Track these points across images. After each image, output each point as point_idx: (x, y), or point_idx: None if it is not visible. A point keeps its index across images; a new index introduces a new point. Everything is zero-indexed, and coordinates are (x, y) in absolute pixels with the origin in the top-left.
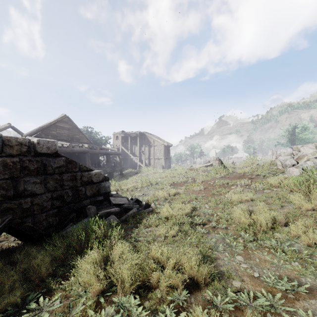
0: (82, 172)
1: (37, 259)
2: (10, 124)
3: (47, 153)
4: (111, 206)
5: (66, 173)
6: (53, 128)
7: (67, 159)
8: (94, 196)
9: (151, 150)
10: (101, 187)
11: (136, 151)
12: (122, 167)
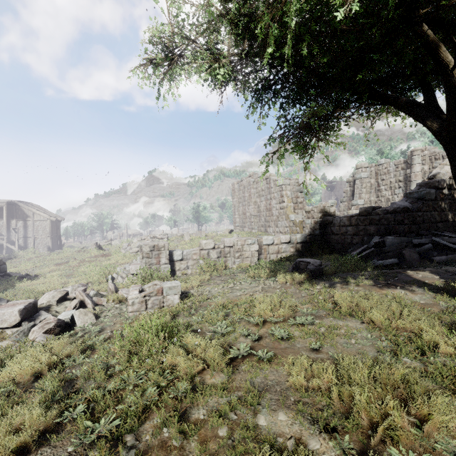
0: None
1: None
2: None
3: None
4: (12, 277)
5: None
6: None
7: None
8: None
9: (30, 227)
10: (2, 268)
11: (1, 228)
12: None
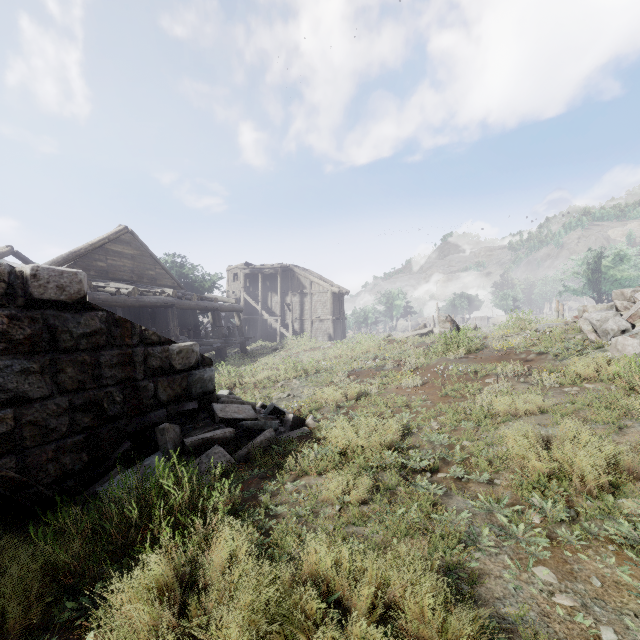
0: (148, 346)
1: (4, 577)
2: (11, 247)
3: (59, 300)
4: (216, 425)
5: (108, 349)
6: (99, 255)
7: (111, 315)
8: (178, 402)
9: (306, 303)
10: (194, 381)
11: (276, 305)
12: (244, 337)
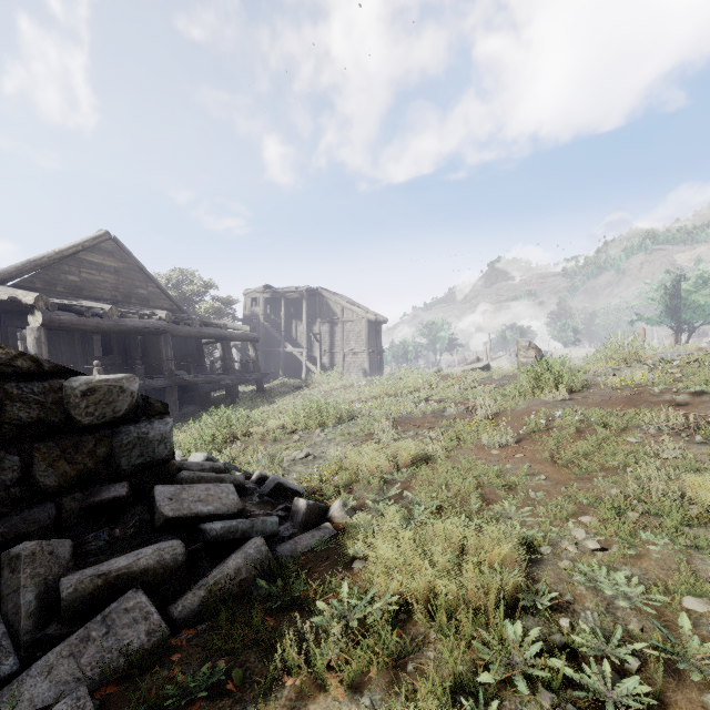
0: (4, 379)
1: None
2: None
3: None
4: (155, 531)
5: None
6: (69, 266)
7: None
8: (86, 486)
9: (337, 333)
10: (125, 444)
11: (301, 335)
12: (261, 373)
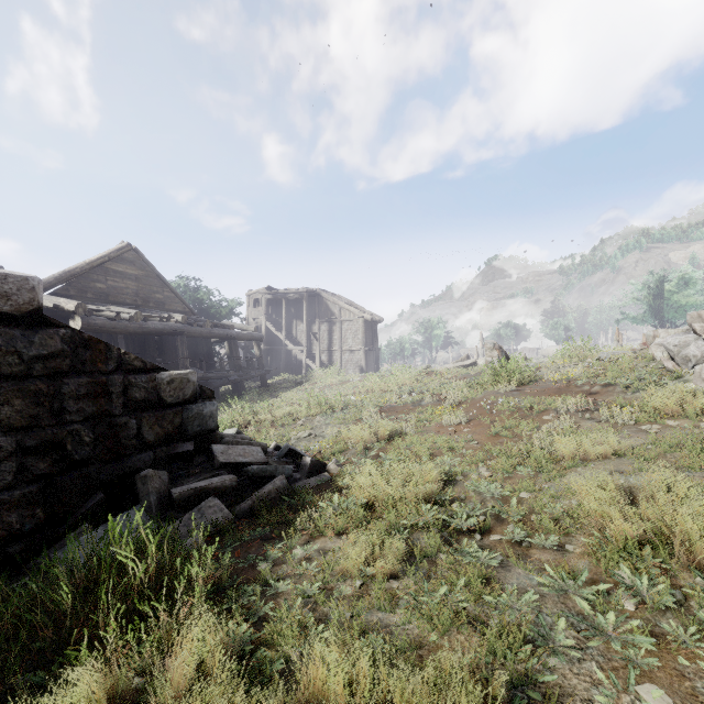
0: (129, 373)
1: None
2: (1, 267)
3: (2, 312)
4: (215, 471)
5: (74, 376)
6: (98, 275)
7: (77, 334)
8: (169, 443)
9: (335, 332)
10: (190, 417)
11: (301, 334)
12: (265, 370)
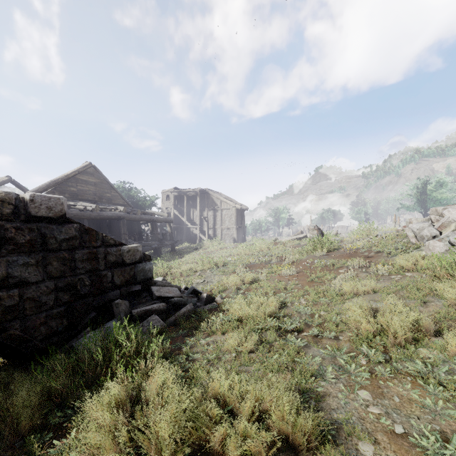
0: (107, 247)
1: (17, 396)
2: (9, 176)
3: (48, 216)
4: (153, 301)
5: (81, 249)
6: (71, 183)
7: (82, 226)
8: (127, 285)
9: (218, 216)
10: (138, 271)
11: (196, 217)
12: (174, 240)
